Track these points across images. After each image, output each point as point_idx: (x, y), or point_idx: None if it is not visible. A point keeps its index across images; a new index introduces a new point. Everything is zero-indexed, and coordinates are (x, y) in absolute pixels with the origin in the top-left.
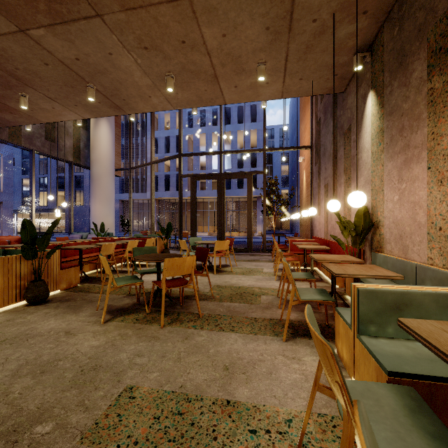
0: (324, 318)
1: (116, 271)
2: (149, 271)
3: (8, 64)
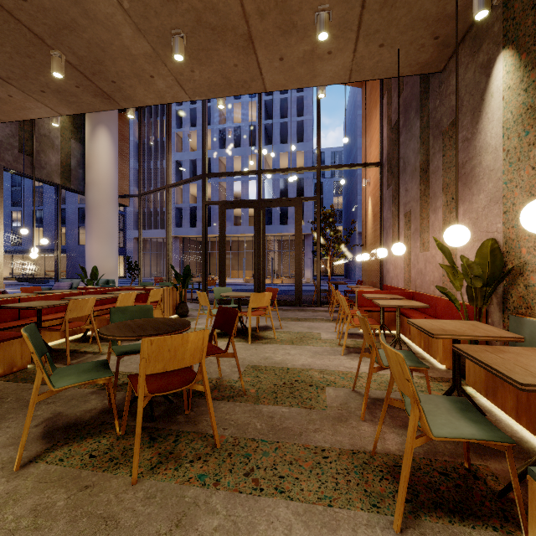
0: (454, 449)
1: (102, 339)
2: (134, 350)
3: None
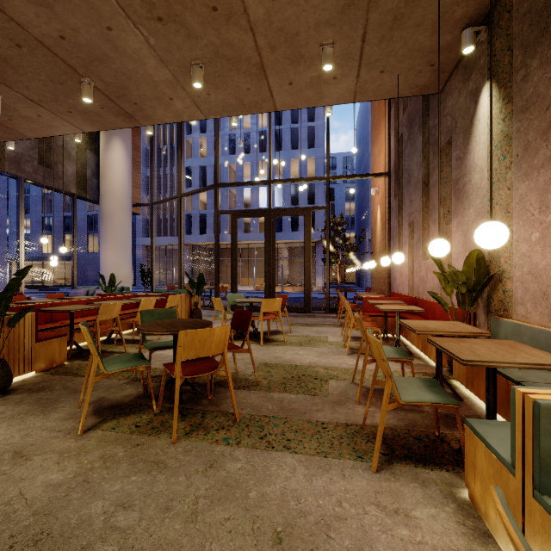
0: (430, 423)
1: (125, 341)
2: (163, 346)
3: None
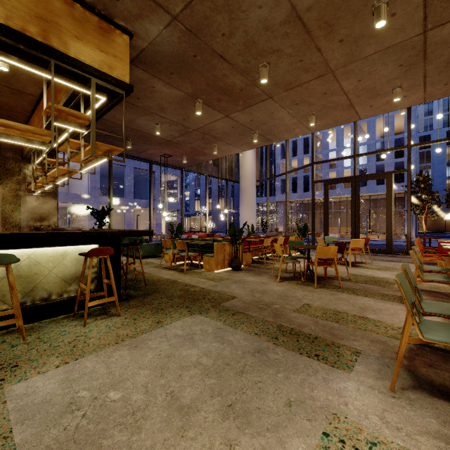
0: None
1: (269, 259)
2: (300, 257)
3: (213, 132)
